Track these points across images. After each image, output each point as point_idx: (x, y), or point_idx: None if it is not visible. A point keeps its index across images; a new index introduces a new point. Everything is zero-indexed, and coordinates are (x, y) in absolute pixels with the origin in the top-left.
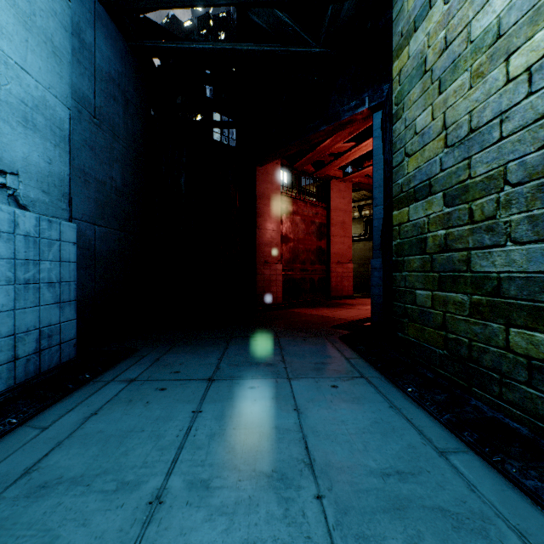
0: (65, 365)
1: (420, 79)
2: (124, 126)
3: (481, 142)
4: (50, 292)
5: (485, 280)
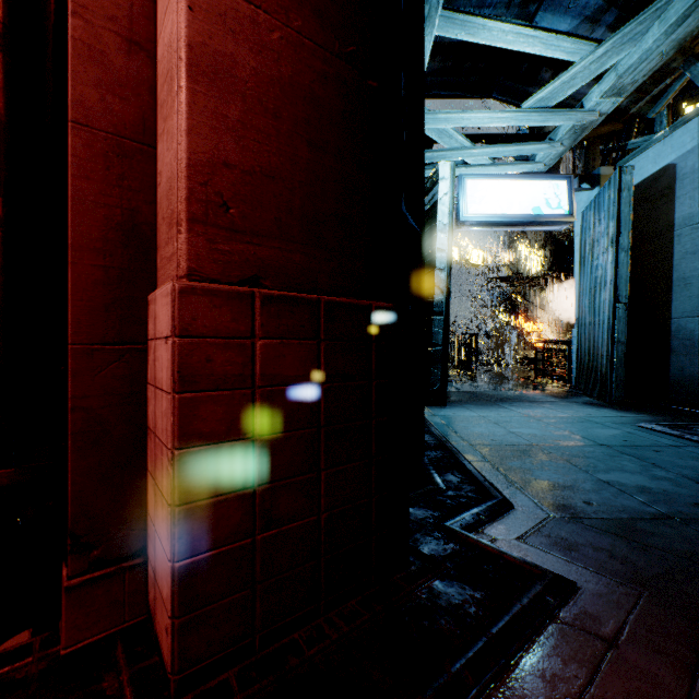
0: None
1: None
2: None
3: None
4: None
5: None
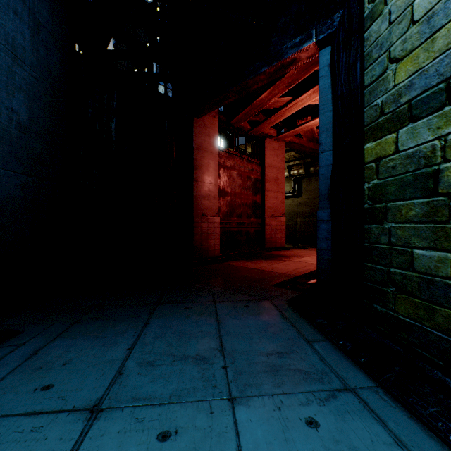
0: None
1: None
2: (33, 51)
3: None
4: None
5: None
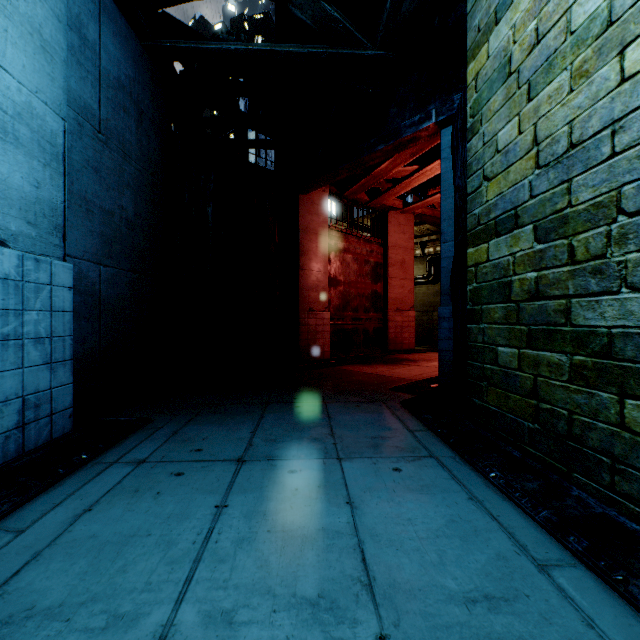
0: (57, 441)
1: (503, 83)
2: (137, 144)
3: (585, 160)
4: (38, 350)
5: (591, 336)
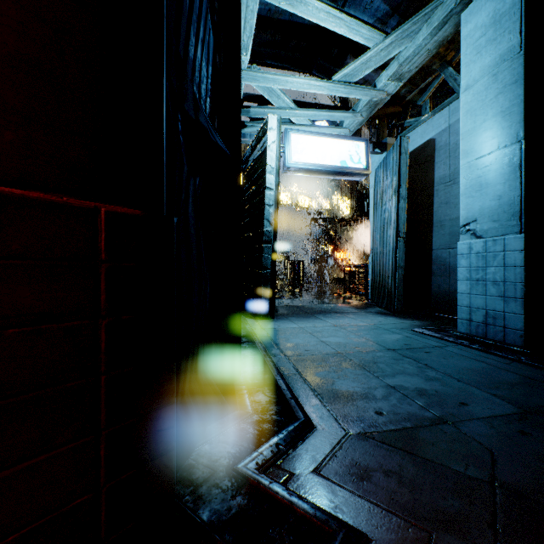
0: (505, 344)
1: None
2: None
3: None
4: (495, 288)
5: None
